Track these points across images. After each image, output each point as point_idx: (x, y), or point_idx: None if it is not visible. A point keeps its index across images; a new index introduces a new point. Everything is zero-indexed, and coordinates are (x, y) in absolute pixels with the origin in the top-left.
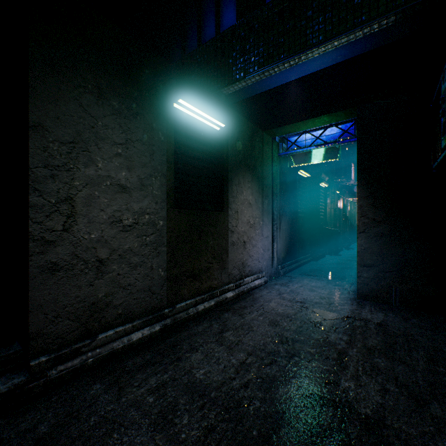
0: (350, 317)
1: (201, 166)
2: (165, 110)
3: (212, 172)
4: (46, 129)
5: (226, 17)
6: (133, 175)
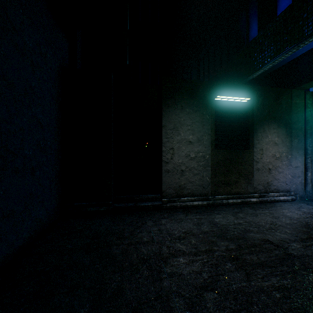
0: None
1: (233, 125)
2: (209, 104)
3: (241, 127)
4: (166, 126)
5: (252, 31)
6: (194, 137)
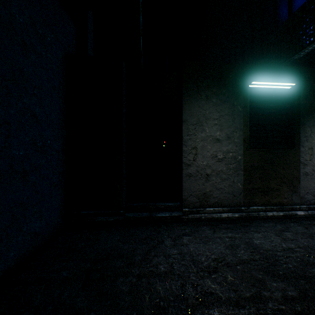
0: None
1: (272, 118)
2: (242, 92)
3: (283, 121)
4: (187, 121)
5: None
6: (222, 133)
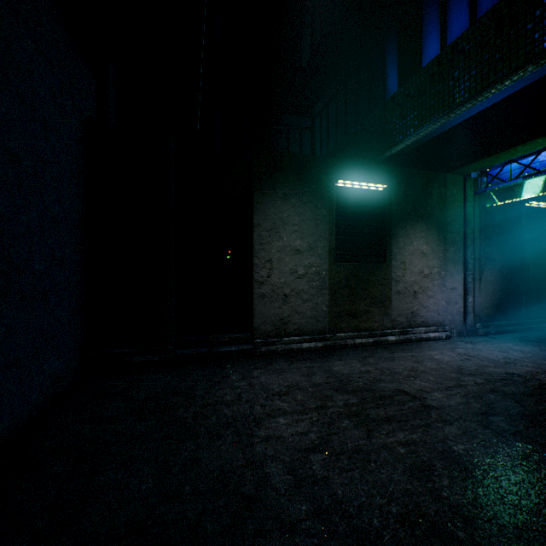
0: (515, 374)
1: (362, 225)
2: (327, 192)
3: (374, 229)
4: (260, 226)
5: (390, 84)
6: (304, 243)
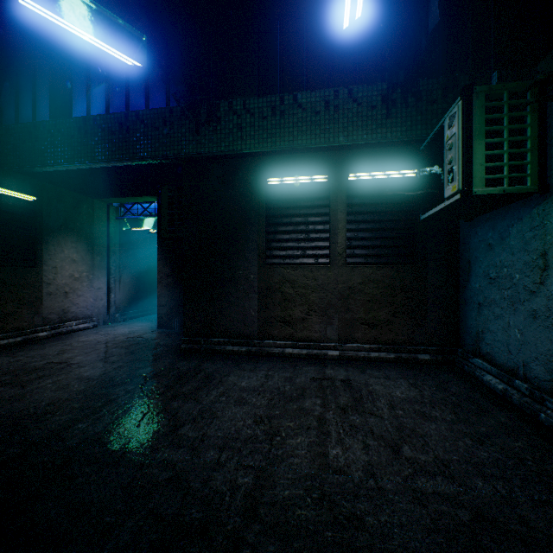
0: (132, 337)
1: (9, 231)
2: None
3: (24, 235)
4: None
5: (42, 108)
6: None
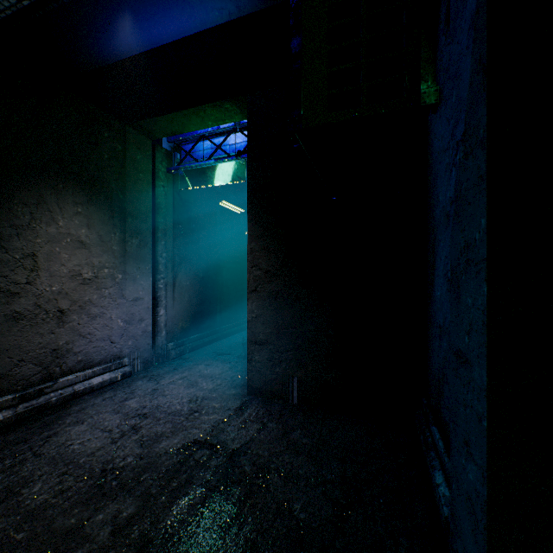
0: (197, 442)
1: None
2: None
3: None
4: None
5: None
6: None
